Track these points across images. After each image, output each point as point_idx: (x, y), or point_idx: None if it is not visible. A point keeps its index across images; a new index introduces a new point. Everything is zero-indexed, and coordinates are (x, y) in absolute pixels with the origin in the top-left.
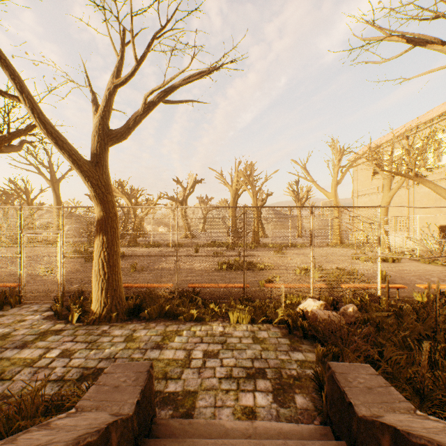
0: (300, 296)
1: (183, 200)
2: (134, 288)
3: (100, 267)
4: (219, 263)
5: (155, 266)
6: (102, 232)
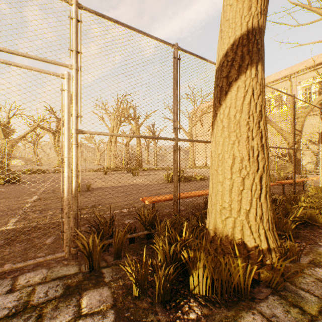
0: (320, 186)
1: (56, 130)
2: (135, 206)
3: (263, 141)
4: (168, 176)
5: (93, 185)
6: (260, 62)
